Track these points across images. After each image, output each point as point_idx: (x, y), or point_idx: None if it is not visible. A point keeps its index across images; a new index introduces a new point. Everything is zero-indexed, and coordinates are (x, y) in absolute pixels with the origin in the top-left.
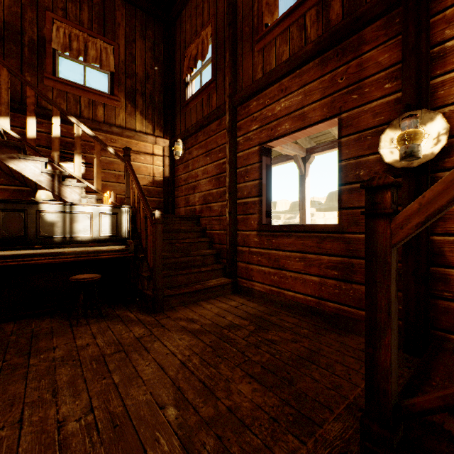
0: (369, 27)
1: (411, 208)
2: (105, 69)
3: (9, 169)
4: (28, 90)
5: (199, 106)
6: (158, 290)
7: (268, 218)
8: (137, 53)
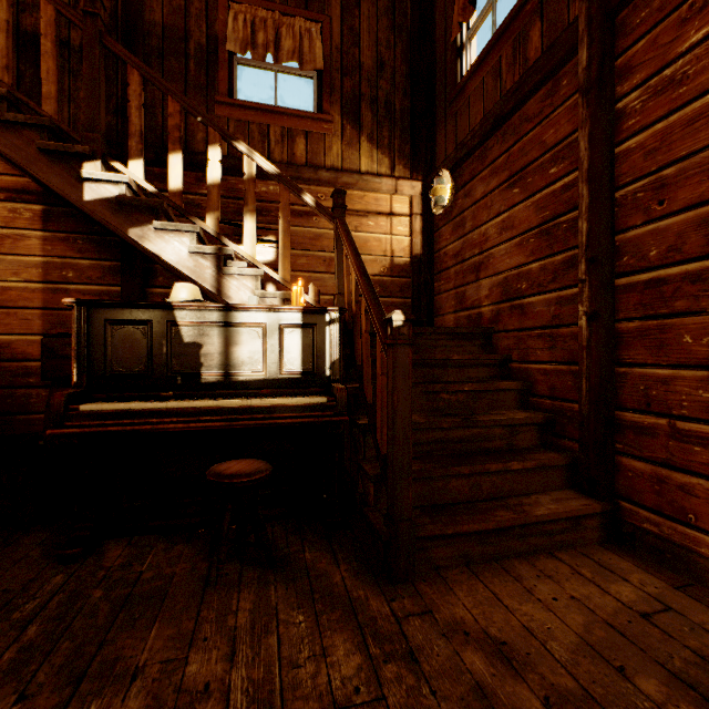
0: None
1: None
2: (307, 68)
3: (155, 255)
4: (170, 103)
5: (491, 78)
6: (400, 522)
7: None
8: (363, 26)
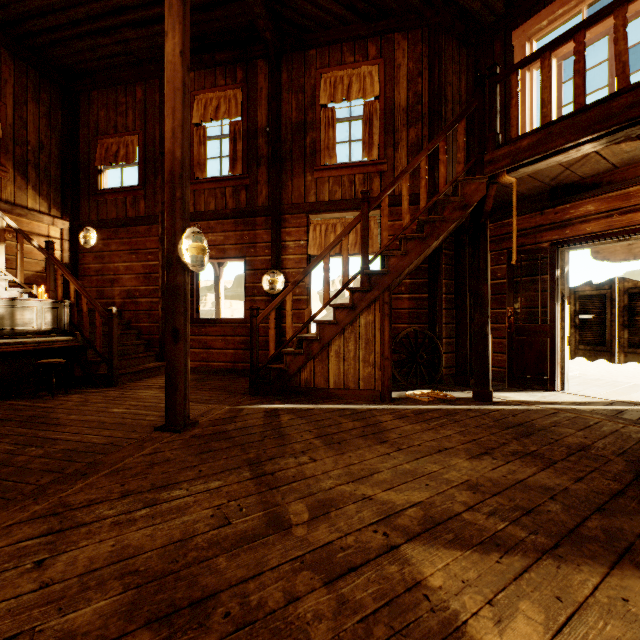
0: (259, 217)
1: (261, 315)
2: None
3: None
4: None
5: (121, 203)
6: (115, 369)
7: (198, 314)
8: (30, 118)
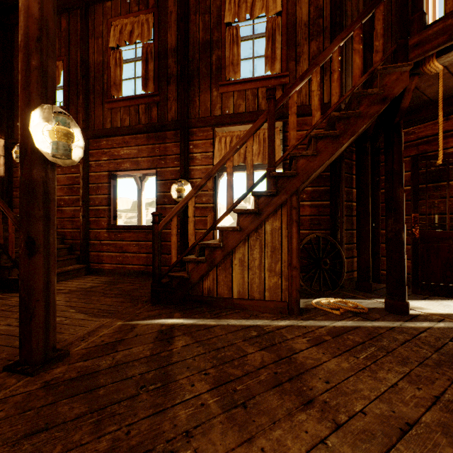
0: (169, 132)
1: (162, 221)
2: None
3: None
4: None
5: None
6: None
7: (115, 221)
8: None
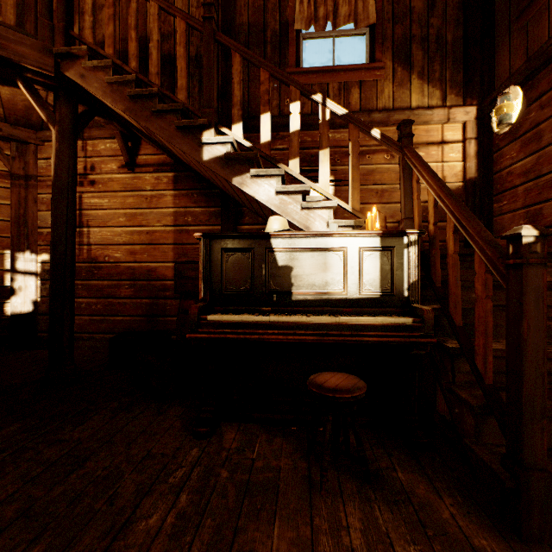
0: None
1: None
2: (361, 26)
3: (247, 199)
4: (261, 73)
5: None
6: (531, 471)
7: None
8: None
